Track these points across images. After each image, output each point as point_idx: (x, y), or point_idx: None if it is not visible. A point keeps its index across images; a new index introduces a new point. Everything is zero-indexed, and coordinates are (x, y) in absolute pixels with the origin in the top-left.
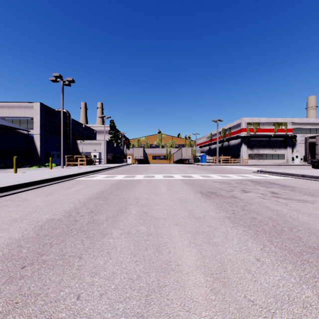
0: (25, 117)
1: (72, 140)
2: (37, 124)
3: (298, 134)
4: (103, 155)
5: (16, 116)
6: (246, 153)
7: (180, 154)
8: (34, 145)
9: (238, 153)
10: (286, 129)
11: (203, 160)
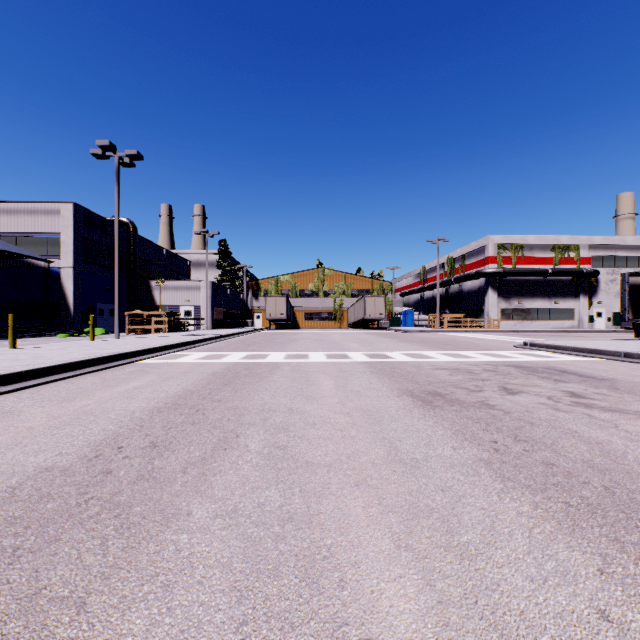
0: (42, 233)
1: (141, 280)
2: (67, 248)
3: (602, 268)
4: (205, 312)
5: (24, 231)
6: (496, 308)
7: (361, 310)
8: (61, 290)
9: (480, 307)
10: (577, 258)
11: (408, 322)
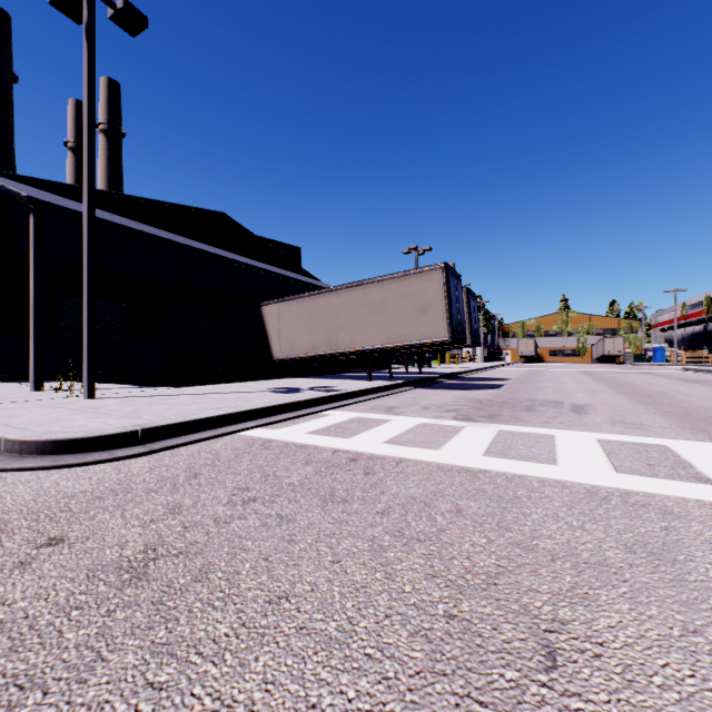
0: None
1: None
2: None
3: None
4: (479, 351)
5: None
6: None
7: (601, 348)
8: None
9: None
10: None
11: (656, 358)
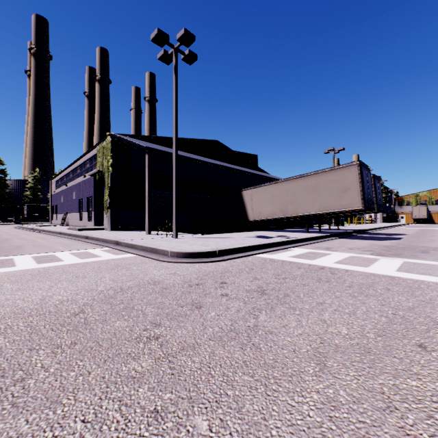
0: None
1: None
2: None
3: None
4: (379, 215)
5: None
6: None
7: None
8: None
9: None
10: None
11: None
